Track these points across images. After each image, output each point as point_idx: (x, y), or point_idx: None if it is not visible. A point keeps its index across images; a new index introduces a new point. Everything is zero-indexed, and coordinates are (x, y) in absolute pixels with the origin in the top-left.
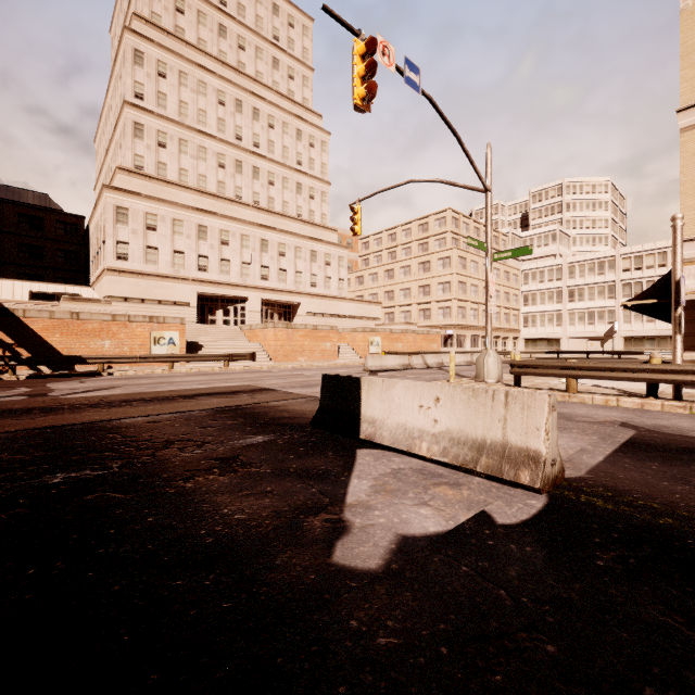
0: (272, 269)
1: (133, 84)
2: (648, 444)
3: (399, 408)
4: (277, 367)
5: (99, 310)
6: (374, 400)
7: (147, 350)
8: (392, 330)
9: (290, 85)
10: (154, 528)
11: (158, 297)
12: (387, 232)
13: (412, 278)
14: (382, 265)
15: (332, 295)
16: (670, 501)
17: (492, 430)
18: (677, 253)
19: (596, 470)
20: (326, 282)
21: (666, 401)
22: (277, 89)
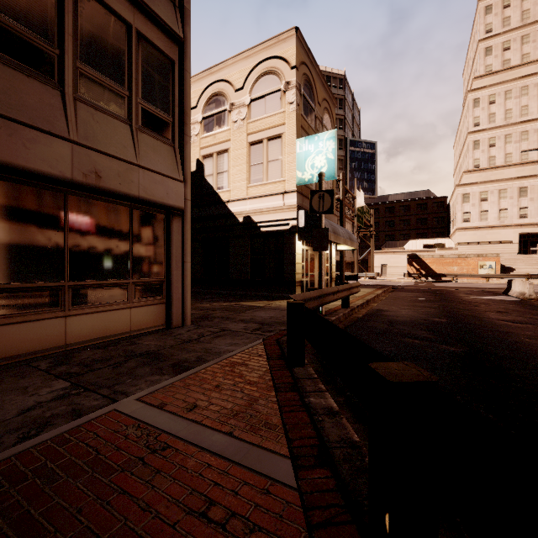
0: None
1: (472, 120)
2: None
3: (515, 287)
4: None
5: (451, 253)
6: (513, 285)
7: (475, 271)
8: None
9: None
10: (449, 294)
11: (488, 239)
12: None
13: None
14: None
15: None
16: None
17: (523, 290)
18: None
19: None
20: None
21: None
22: None
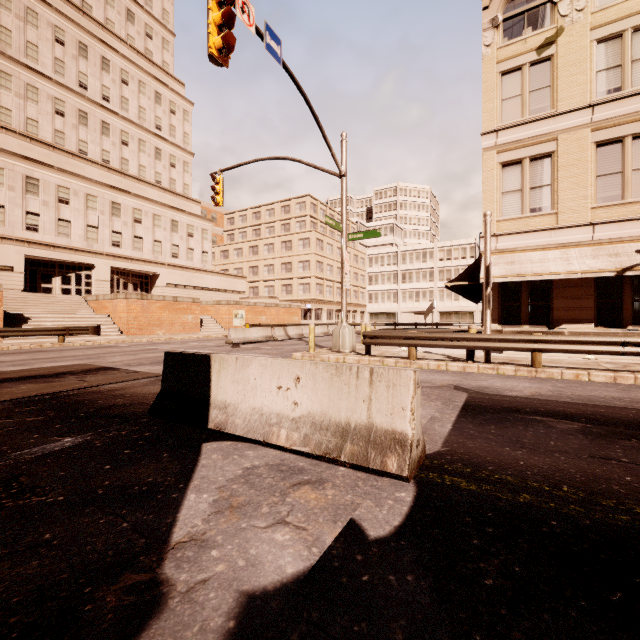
0: (125, 236)
1: None
2: (481, 406)
3: (254, 390)
4: (129, 341)
5: None
6: (226, 381)
7: None
8: (256, 303)
9: (148, 43)
10: None
11: None
12: (251, 210)
13: (275, 255)
14: (247, 241)
15: (196, 267)
16: (518, 470)
17: (357, 412)
18: (487, 243)
19: (450, 441)
20: (188, 254)
21: (480, 364)
22: (132, 44)
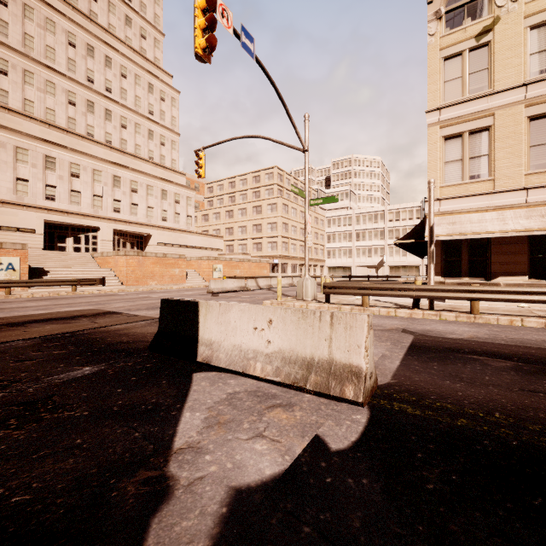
0: (124, 203)
1: None
2: (425, 347)
3: (235, 331)
4: (128, 291)
5: None
6: (211, 323)
7: None
8: (232, 259)
9: (142, 43)
10: None
11: None
12: (228, 180)
13: (247, 218)
14: (224, 206)
15: (181, 229)
16: (457, 399)
17: (319, 349)
18: (431, 207)
19: (398, 375)
20: (175, 218)
21: (425, 311)
22: (129, 44)
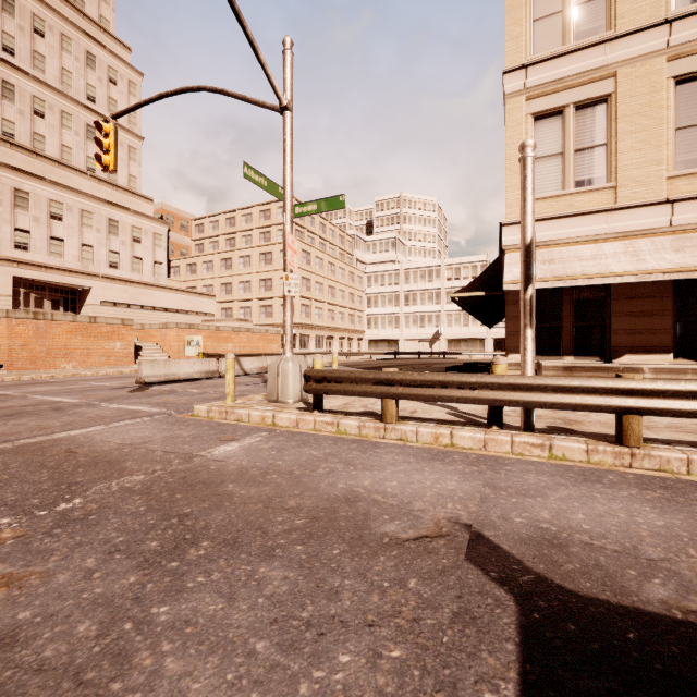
0: (36, 236)
1: None
2: None
3: None
4: None
5: None
6: None
7: None
8: (219, 327)
9: None
10: None
11: None
12: (224, 215)
13: (252, 270)
14: (219, 252)
15: (144, 282)
16: None
17: None
18: (527, 200)
19: None
20: (134, 264)
21: (515, 434)
22: None
